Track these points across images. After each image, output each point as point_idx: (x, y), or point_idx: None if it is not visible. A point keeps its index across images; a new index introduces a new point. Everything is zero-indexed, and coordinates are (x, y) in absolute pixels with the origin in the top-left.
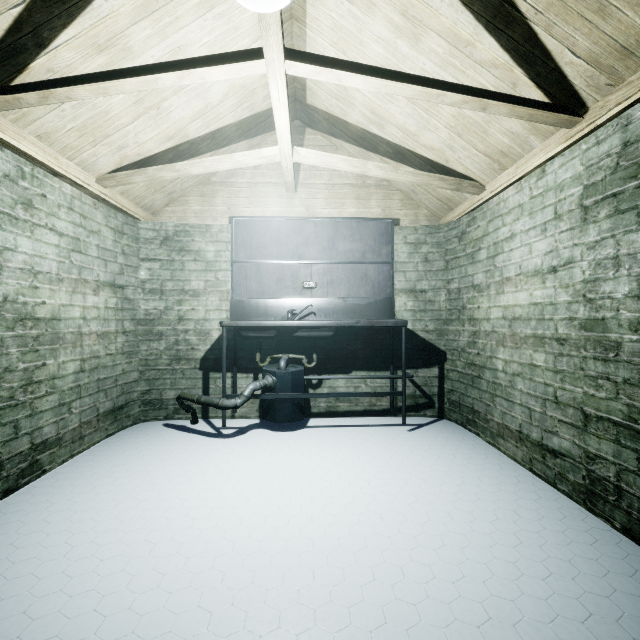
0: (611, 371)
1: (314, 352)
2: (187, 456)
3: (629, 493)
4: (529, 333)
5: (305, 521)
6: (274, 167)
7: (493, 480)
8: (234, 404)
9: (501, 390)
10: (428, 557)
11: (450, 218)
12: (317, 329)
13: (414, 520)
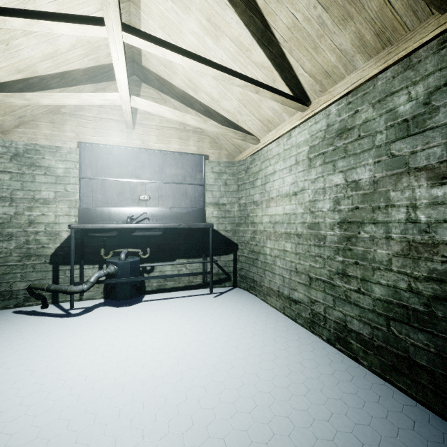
0: (322, 252)
1: (148, 247)
2: (37, 335)
3: (329, 319)
4: (283, 231)
5: (138, 369)
6: (116, 108)
7: (263, 322)
8: (81, 289)
9: (269, 266)
10: (222, 377)
11: (240, 158)
12: (150, 230)
13: (215, 355)
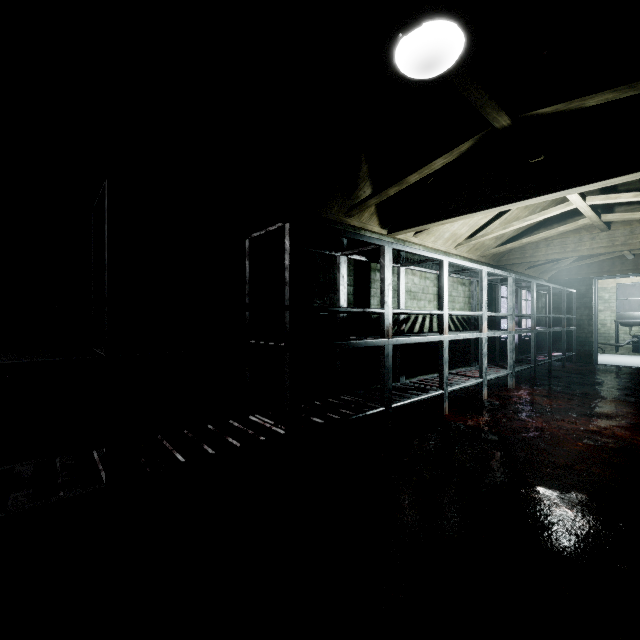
0: None
1: None
2: (605, 356)
3: None
4: None
5: None
6: None
7: None
8: (621, 345)
9: None
10: None
11: None
12: None
13: None
